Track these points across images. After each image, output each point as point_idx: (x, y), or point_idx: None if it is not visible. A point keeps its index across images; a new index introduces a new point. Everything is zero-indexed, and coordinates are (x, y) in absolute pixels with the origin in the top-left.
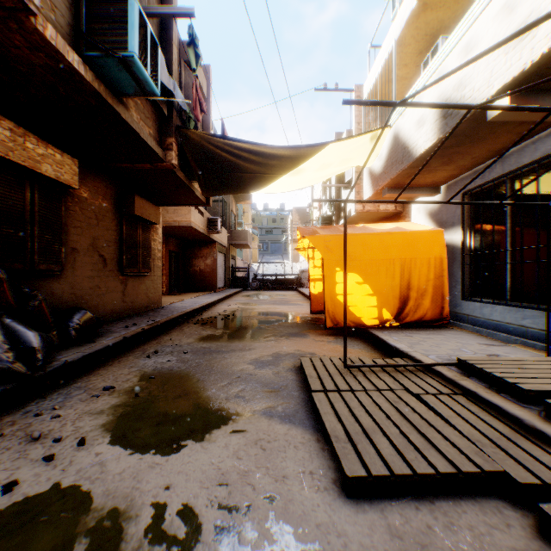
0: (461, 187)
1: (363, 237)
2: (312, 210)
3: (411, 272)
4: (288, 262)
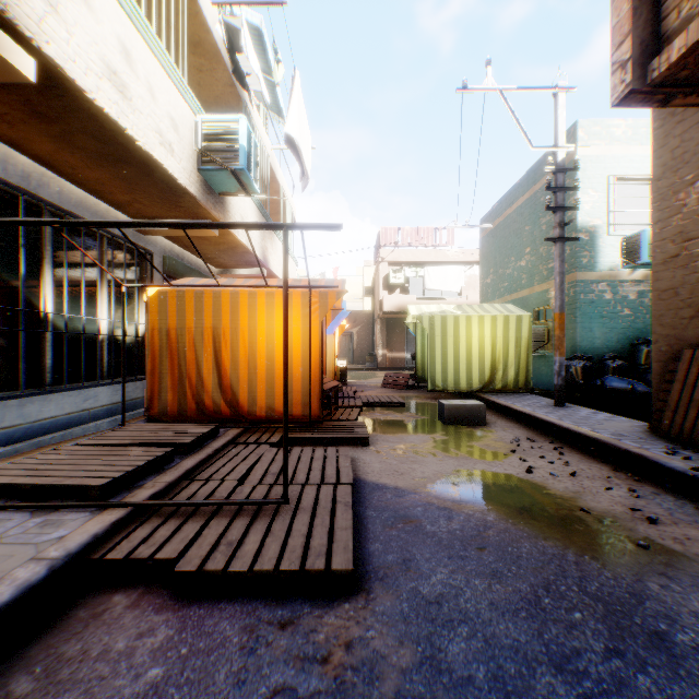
0: None
1: None
2: None
3: None
4: None
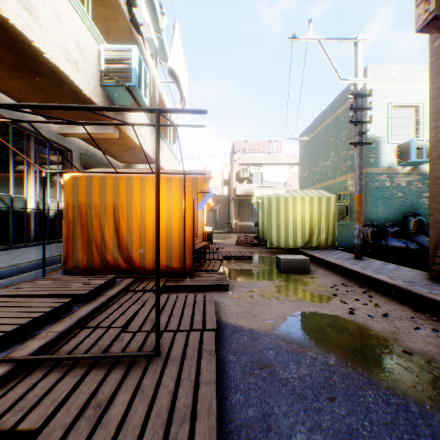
0: None
1: None
2: None
3: None
4: None
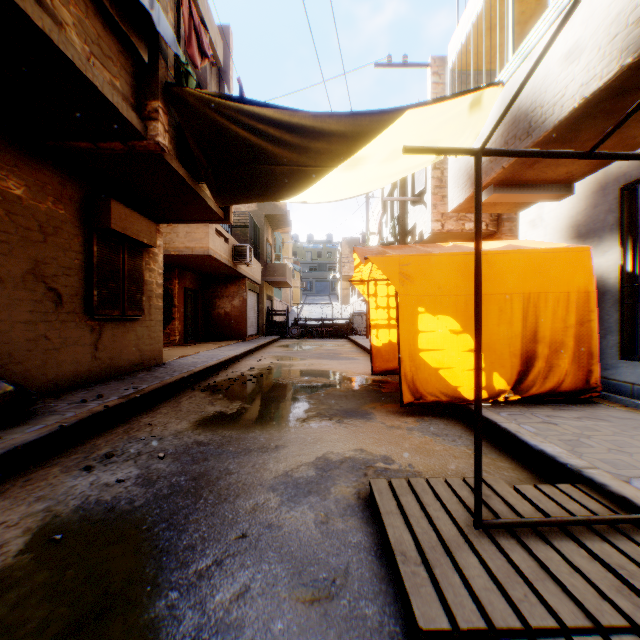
0: (616, 178)
1: (462, 258)
2: (368, 235)
3: (539, 314)
4: (337, 303)
